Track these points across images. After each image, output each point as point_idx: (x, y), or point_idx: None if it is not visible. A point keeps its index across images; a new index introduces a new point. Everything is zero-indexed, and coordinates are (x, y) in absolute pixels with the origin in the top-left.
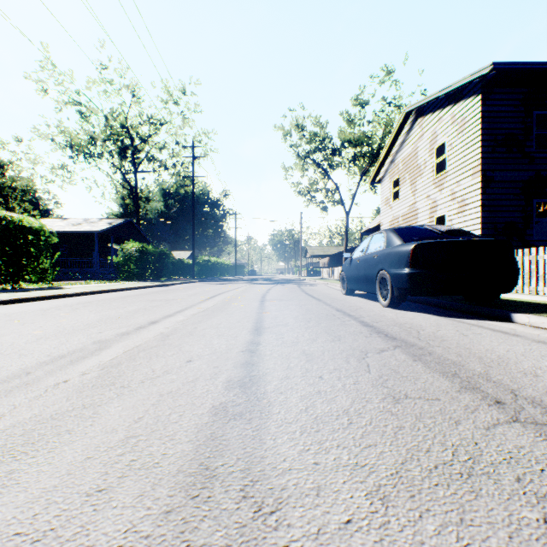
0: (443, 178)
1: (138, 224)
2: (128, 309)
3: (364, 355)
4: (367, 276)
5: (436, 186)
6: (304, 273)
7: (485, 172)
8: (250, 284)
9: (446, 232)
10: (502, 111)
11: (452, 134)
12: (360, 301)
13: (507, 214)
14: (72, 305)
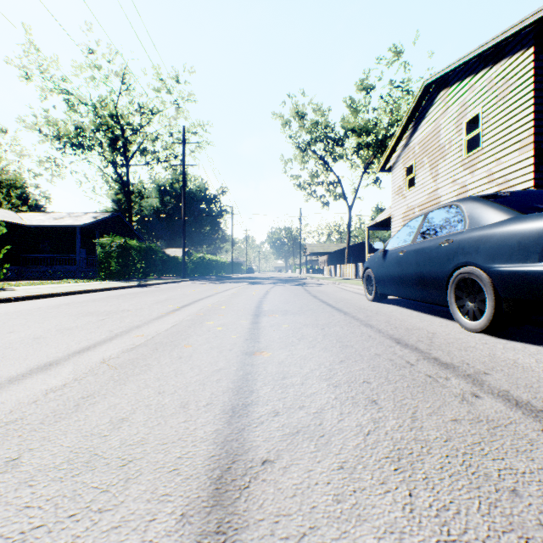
0: (475, 157)
1: (129, 220)
2: None
3: None
4: (423, 276)
5: (465, 168)
6: (303, 271)
7: (539, 144)
8: (246, 283)
9: None
10: None
11: (489, 103)
12: (407, 314)
13: None
14: None
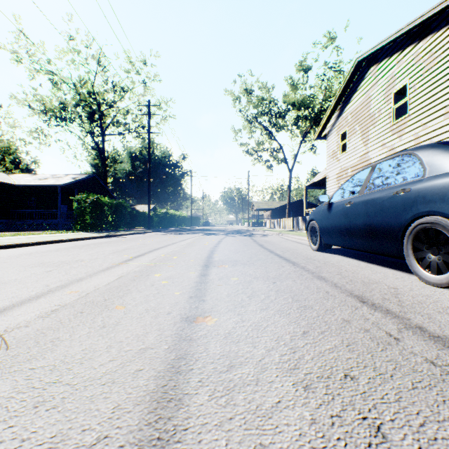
0: (403, 123)
1: (105, 181)
2: None
3: None
4: (373, 227)
5: (394, 133)
6: (251, 224)
7: None
8: (201, 234)
9: None
10: None
11: (416, 74)
12: (356, 265)
13: None
14: None
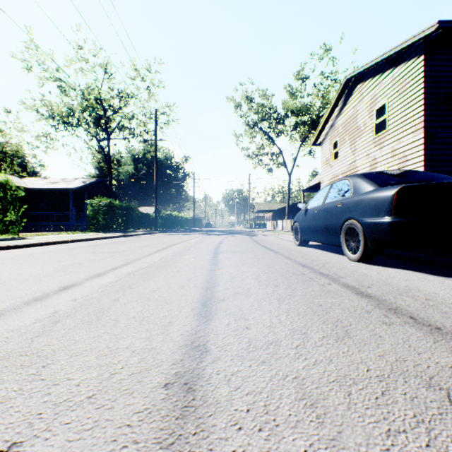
0: (383, 137)
1: (110, 183)
2: (59, 265)
3: (450, 404)
4: (327, 226)
5: (376, 145)
6: (252, 226)
7: (427, 128)
8: (205, 234)
9: (426, 176)
10: (444, 71)
11: (392, 95)
12: (319, 253)
13: (448, 168)
14: (5, 258)
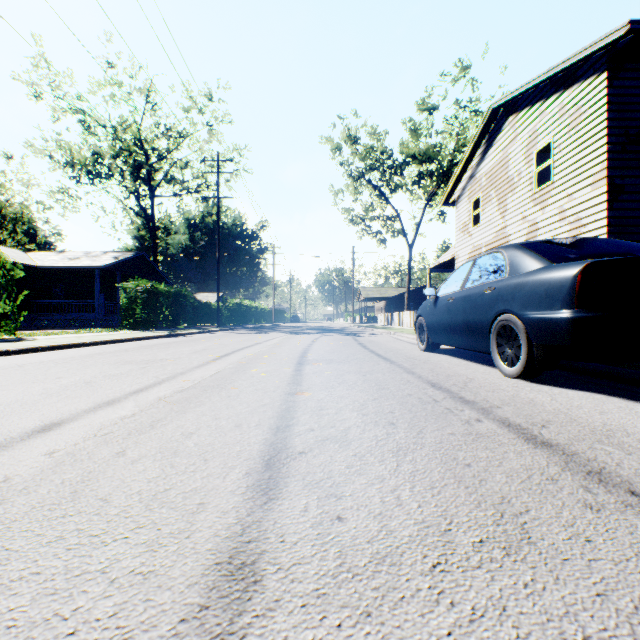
0: (546, 191)
1: (155, 260)
2: (54, 384)
3: None
4: (469, 323)
5: (536, 204)
6: (357, 320)
7: (613, 179)
8: (289, 333)
9: (624, 246)
10: (636, 95)
11: (561, 131)
12: (455, 363)
13: None
14: None
